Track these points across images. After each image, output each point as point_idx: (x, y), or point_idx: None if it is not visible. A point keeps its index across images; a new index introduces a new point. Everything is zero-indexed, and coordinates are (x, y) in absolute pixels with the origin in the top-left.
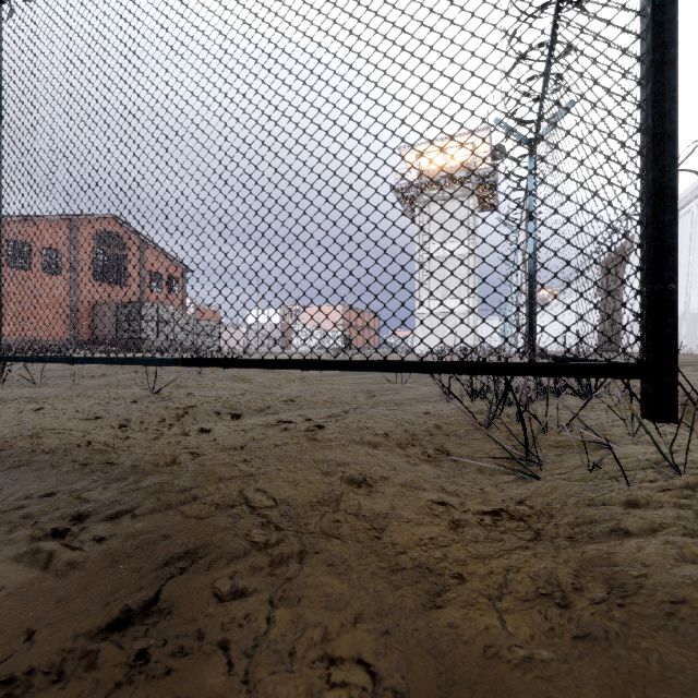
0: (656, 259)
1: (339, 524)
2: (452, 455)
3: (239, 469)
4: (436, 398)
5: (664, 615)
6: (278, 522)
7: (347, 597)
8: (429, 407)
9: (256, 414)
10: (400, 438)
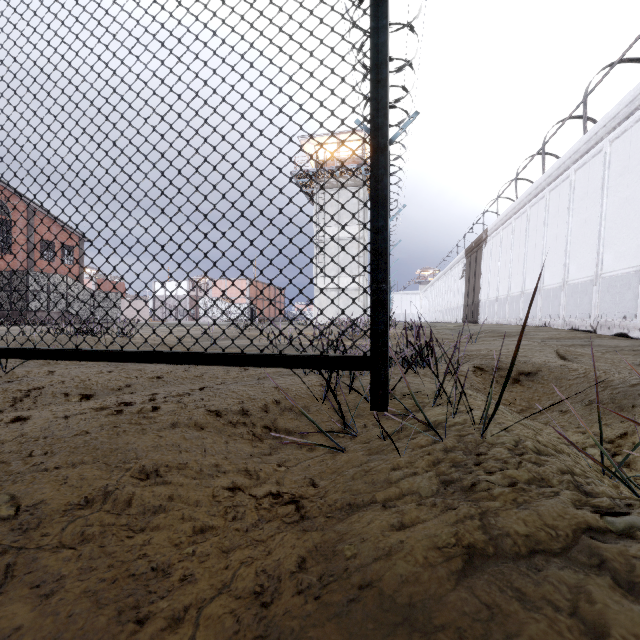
0: (372, 260)
1: (89, 528)
2: (279, 431)
3: (6, 470)
4: (299, 371)
5: (347, 601)
6: (1, 538)
7: (23, 630)
8: (284, 381)
9: (111, 394)
10: (232, 417)
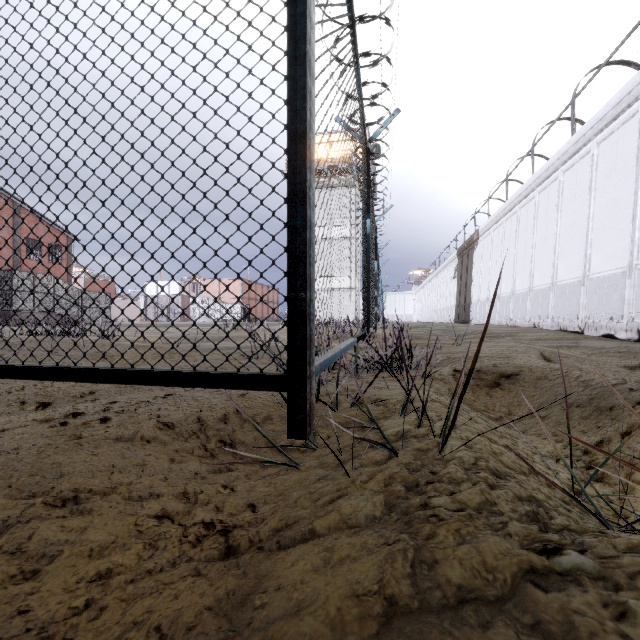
0: (289, 265)
1: None
2: (235, 444)
3: None
4: None
5: None
6: None
7: None
8: None
9: (71, 402)
10: (185, 430)
